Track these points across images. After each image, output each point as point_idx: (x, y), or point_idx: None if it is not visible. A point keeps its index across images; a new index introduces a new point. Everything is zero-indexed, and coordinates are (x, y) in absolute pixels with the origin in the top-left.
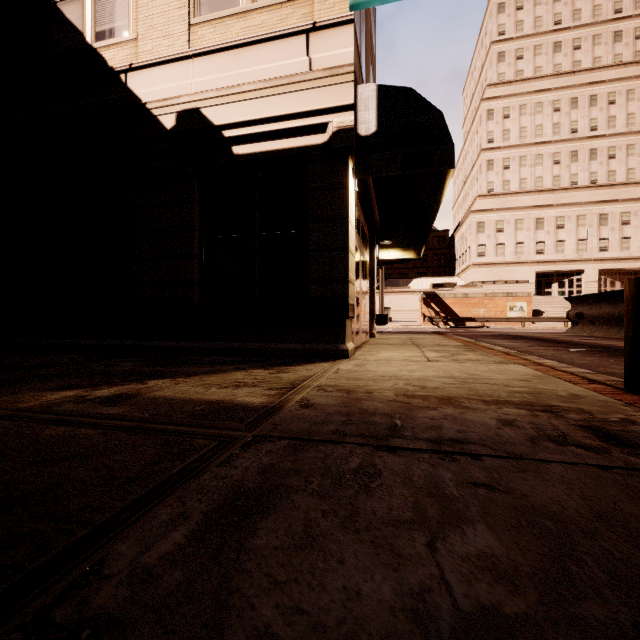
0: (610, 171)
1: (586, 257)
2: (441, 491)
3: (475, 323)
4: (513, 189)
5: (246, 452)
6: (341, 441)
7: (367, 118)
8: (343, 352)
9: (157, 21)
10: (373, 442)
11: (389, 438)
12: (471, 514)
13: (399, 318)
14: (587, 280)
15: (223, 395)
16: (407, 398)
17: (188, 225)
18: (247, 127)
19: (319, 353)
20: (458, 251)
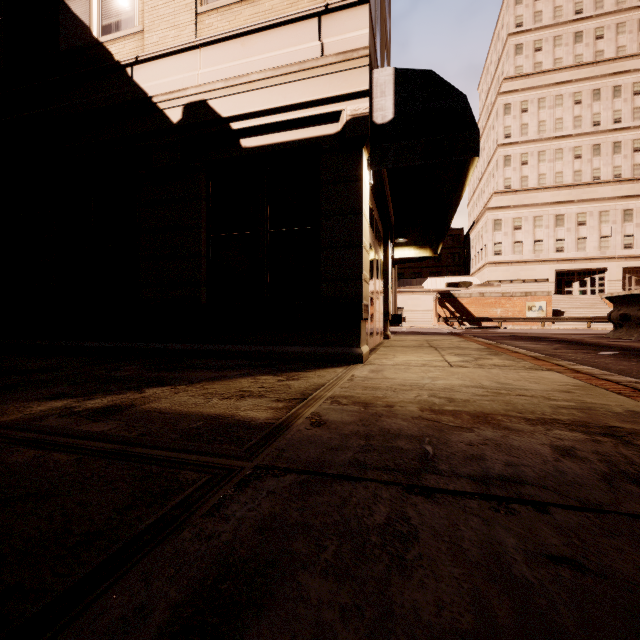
0: (635, 165)
1: (609, 255)
2: (507, 571)
3: (492, 323)
4: (531, 185)
5: (242, 493)
6: (361, 477)
7: (383, 105)
8: (357, 356)
9: (163, 11)
10: (401, 479)
11: (421, 473)
12: (563, 621)
13: (412, 318)
14: (610, 279)
15: (224, 408)
16: (434, 414)
17: (195, 222)
18: (256, 118)
19: (332, 357)
20: (473, 250)
